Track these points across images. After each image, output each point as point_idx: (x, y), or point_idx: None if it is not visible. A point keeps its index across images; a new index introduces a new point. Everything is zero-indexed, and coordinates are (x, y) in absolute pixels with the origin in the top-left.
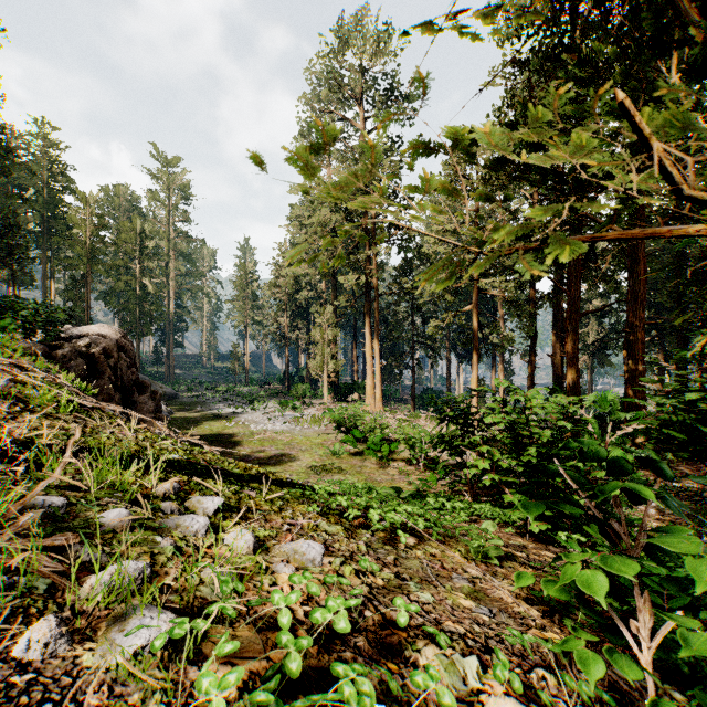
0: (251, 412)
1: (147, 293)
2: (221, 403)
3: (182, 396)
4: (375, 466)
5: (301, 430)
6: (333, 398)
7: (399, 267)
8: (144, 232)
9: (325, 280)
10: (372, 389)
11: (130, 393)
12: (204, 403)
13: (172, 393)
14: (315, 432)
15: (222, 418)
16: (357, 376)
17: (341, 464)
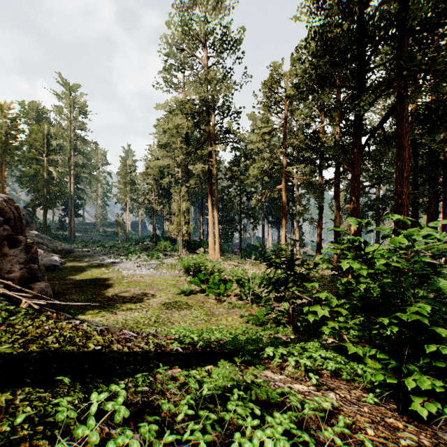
0: (126, 262)
1: (52, 178)
2: (105, 256)
3: (77, 251)
4: (214, 301)
5: (160, 274)
6: (186, 251)
7: (231, 162)
8: (49, 134)
9: (181, 171)
10: (213, 244)
11: (2, 247)
12: (92, 256)
13: (69, 249)
14: (171, 275)
15: (103, 266)
16: (203, 236)
17: (188, 300)
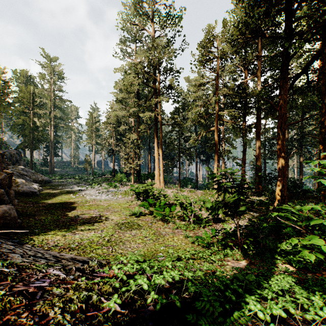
0: (90, 189)
1: (36, 126)
2: (75, 185)
3: (55, 181)
4: (160, 222)
5: (116, 199)
6: (137, 181)
7: (172, 113)
8: (34, 93)
9: (133, 120)
10: (158, 176)
11: None
12: (65, 185)
13: (48, 180)
14: (125, 200)
15: (71, 192)
16: (150, 170)
17: (139, 221)
